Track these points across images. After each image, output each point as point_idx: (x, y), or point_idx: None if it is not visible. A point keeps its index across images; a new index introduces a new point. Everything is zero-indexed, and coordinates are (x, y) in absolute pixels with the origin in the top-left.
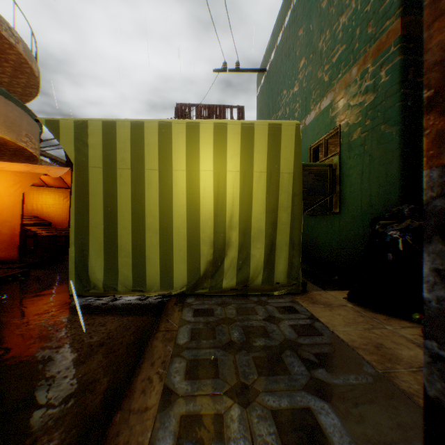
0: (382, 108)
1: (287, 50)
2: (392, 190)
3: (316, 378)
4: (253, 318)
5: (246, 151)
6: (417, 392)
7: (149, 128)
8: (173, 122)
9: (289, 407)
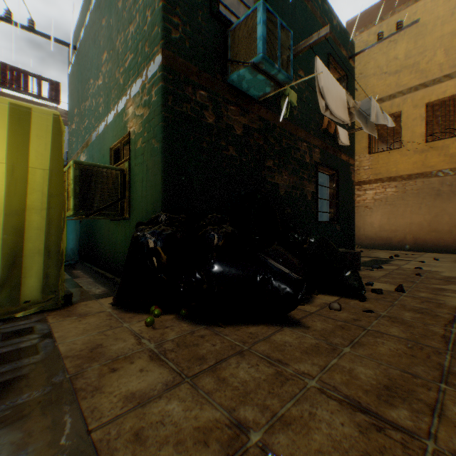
0: (153, 124)
1: (94, 35)
2: (158, 199)
3: None
4: None
5: None
6: (89, 385)
7: None
8: None
9: None
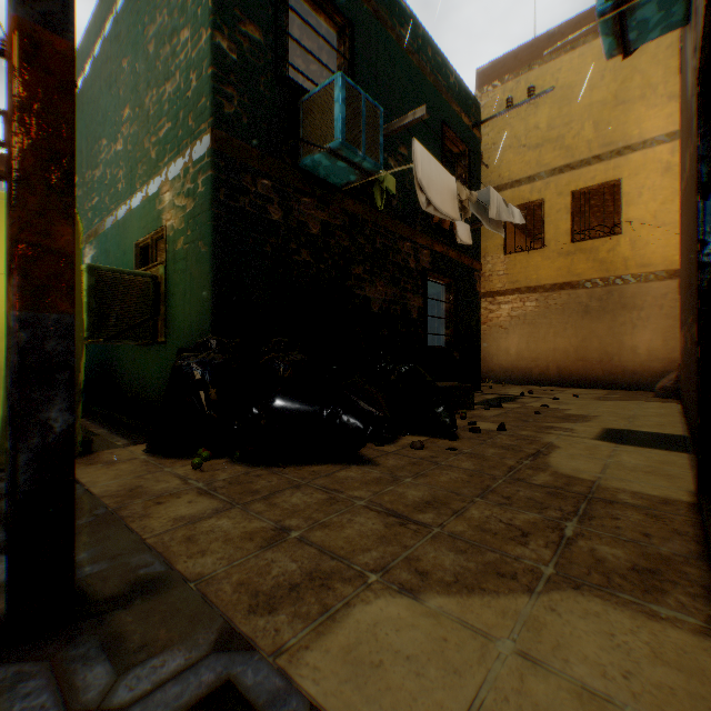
0: (200, 222)
1: (109, 76)
2: (207, 319)
3: None
4: None
5: None
6: (136, 514)
7: None
8: None
9: None
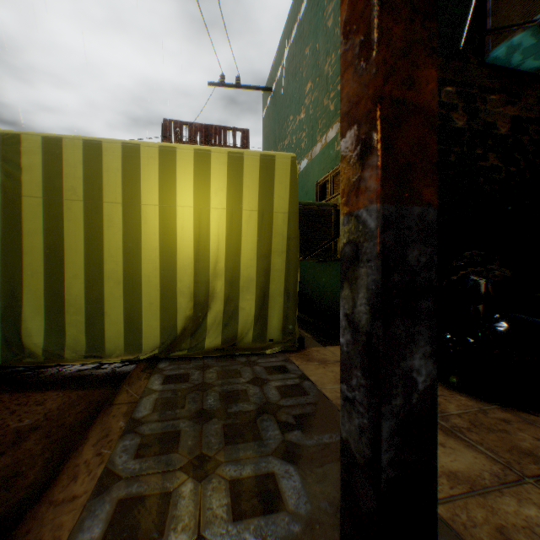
0: None
1: (294, 69)
2: None
3: (289, 441)
4: (235, 381)
5: (234, 185)
6: None
7: (110, 151)
8: (142, 145)
9: (251, 474)
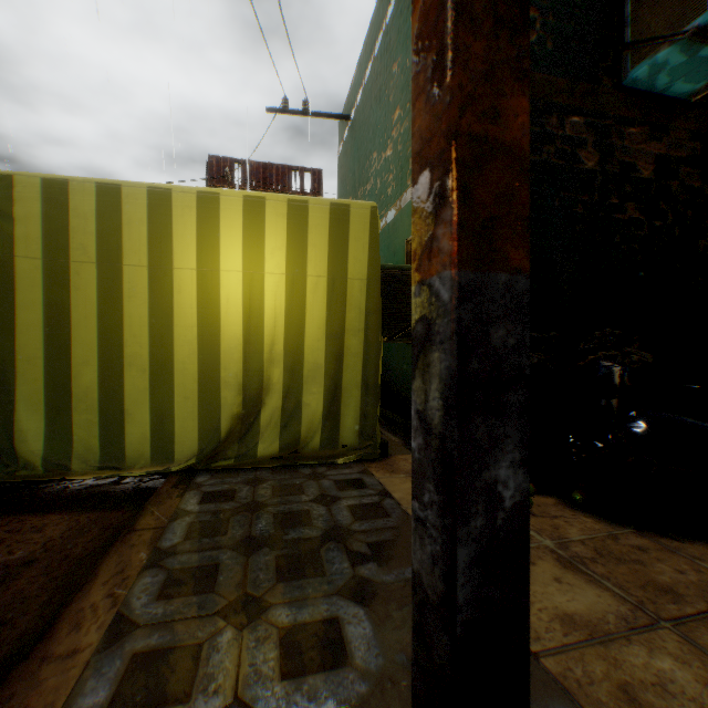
0: None
1: (378, 91)
2: None
3: (360, 577)
4: (295, 499)
5: (296, 243)
6: None
7: (132, 197)
8: (174, 190)
9: (308, 620)
